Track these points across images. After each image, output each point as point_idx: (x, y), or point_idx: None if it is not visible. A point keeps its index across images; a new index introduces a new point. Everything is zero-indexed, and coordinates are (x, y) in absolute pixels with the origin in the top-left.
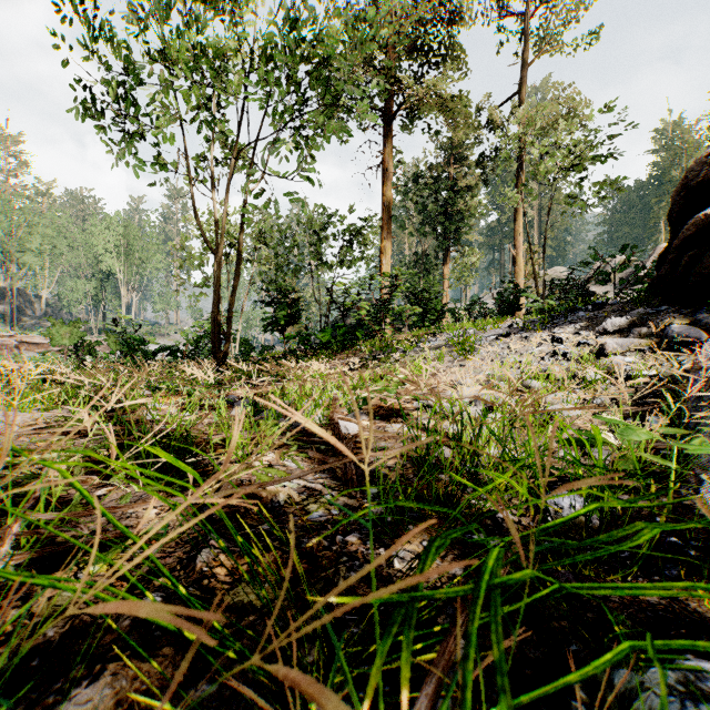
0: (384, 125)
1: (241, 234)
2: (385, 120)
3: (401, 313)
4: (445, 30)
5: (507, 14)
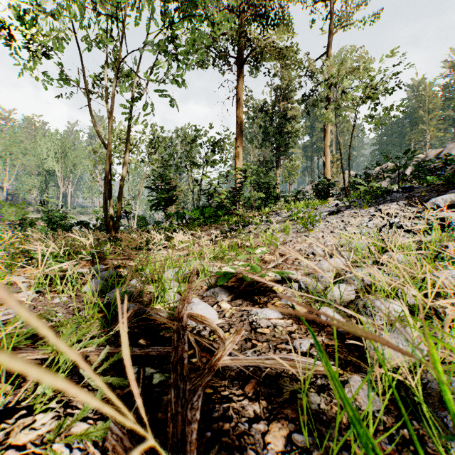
0: (238, 68)
1: (128, 134)
2: (238, 64)
3: (250, 197)
4: (279, 6)
5: (319, 0)
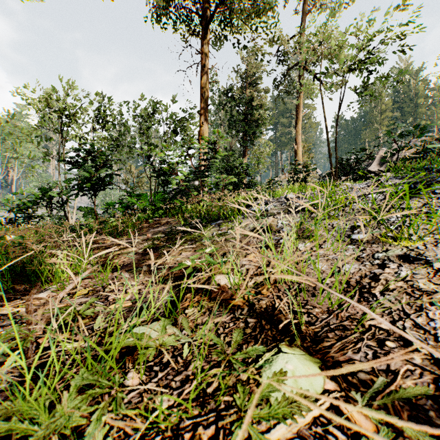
0: (202, 29)
1: None
2: (203, 24)
3: (217, 182)
4: None
5: None
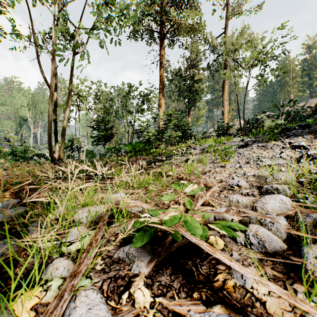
0: (160, 40)
1: (70, 81)
2: (161, 37)
3: (170, 136)
4: None
5: None
